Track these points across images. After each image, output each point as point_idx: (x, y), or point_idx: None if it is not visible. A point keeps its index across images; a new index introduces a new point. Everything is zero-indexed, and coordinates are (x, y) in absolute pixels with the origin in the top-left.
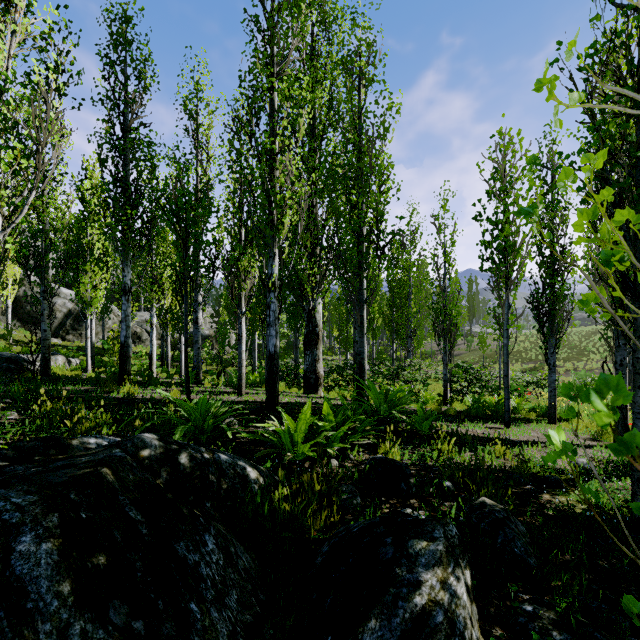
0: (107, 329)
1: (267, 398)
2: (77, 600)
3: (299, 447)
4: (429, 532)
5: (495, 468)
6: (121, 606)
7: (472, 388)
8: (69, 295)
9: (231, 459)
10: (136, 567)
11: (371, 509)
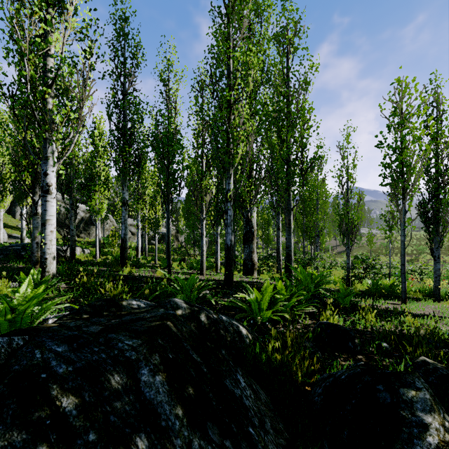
0: (105, 230)
1: (225, 277)
2: (188, 421)
3: (264, 312)
4: (412, 383)
5: (418, 334)
6: (213, 428)
7: (368, 274)
8: (82, 207)
9: (228, 319)
10: (210, 397)
11: (338, 361)
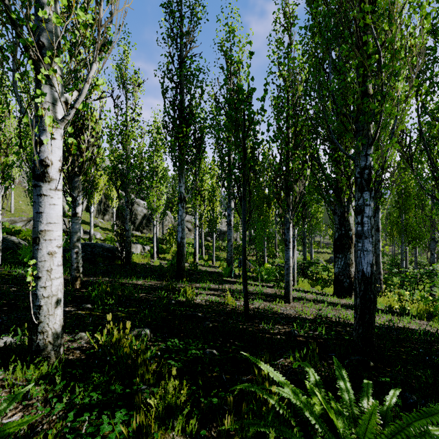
0: (164, 226)
1: (360, 335)
2: None
3: None
4: None
5: None
6: None
7: None
8: (144, 205)
9: None
10: None
11: None
